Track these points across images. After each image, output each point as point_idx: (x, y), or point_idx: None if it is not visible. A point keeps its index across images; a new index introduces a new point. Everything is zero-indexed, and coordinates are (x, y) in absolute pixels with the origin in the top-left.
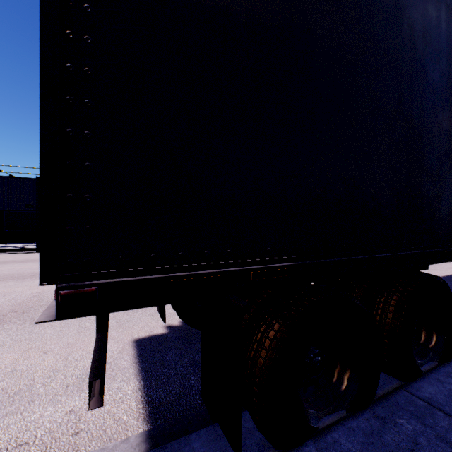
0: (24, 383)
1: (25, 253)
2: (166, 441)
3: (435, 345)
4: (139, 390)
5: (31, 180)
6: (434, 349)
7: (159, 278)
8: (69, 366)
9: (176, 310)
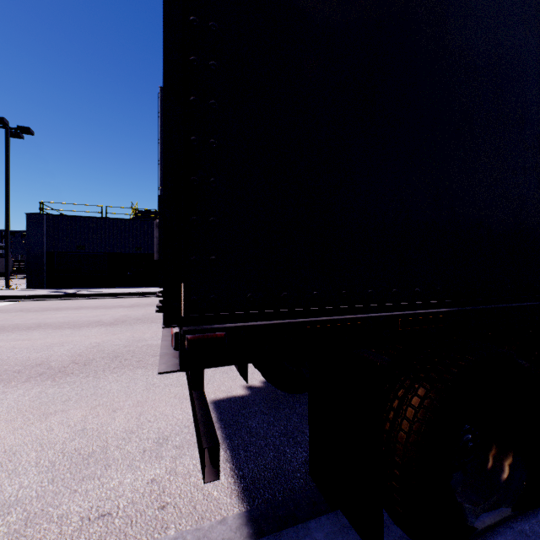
0: (97, 444)
1: (78, 299)
2: (271, 527)
3: None
4: (226, 461)
5: (83, 218)
6: None
7: (293, 323)
8: (143, 427)
9: (261, 367)
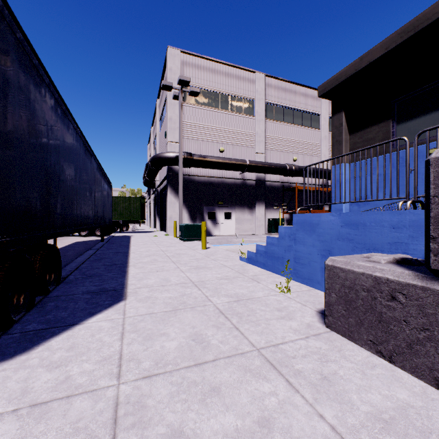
0: None
1: None
2: None
3: (54, 278)
4: None
5: None
6: (54, 281)
7: None
8: None
9: None
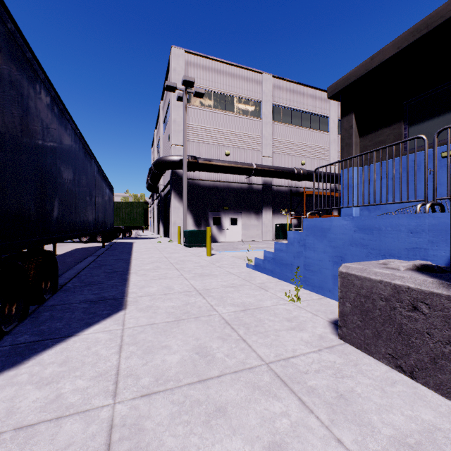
0: None
1: None
2: None
3: (50, 287)
4: None
5: None
6: (50, 289)
7: None
8: None
9: None
